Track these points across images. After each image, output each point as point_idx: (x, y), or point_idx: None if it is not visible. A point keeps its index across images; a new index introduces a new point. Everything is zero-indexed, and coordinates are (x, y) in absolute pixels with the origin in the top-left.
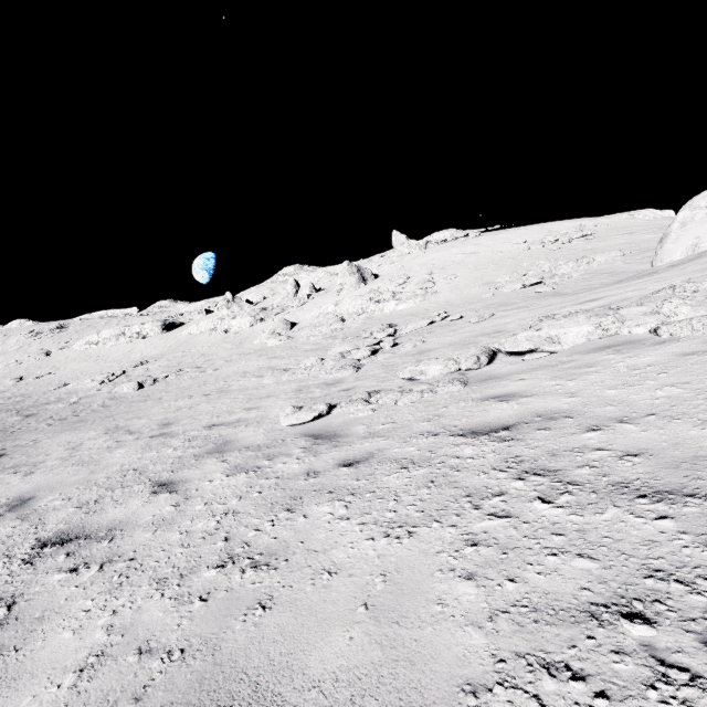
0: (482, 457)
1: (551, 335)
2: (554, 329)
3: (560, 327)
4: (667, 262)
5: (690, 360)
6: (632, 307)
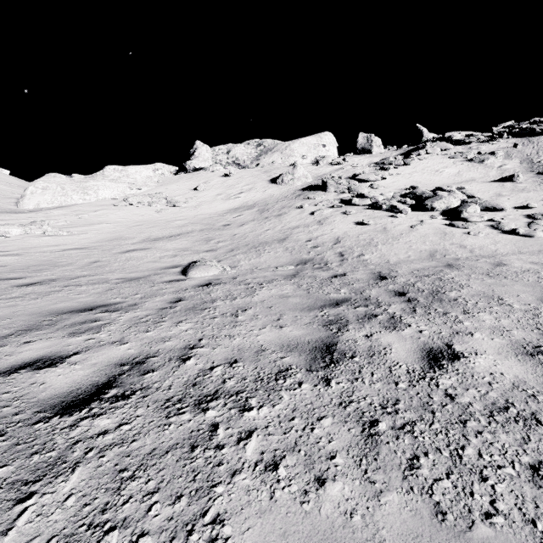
0: (23, 253)
1: (6, 231)
2: (7, 229)
3: (9, 228)
4: (27, 208)
5: (57, 239)
6: (32, 226)
